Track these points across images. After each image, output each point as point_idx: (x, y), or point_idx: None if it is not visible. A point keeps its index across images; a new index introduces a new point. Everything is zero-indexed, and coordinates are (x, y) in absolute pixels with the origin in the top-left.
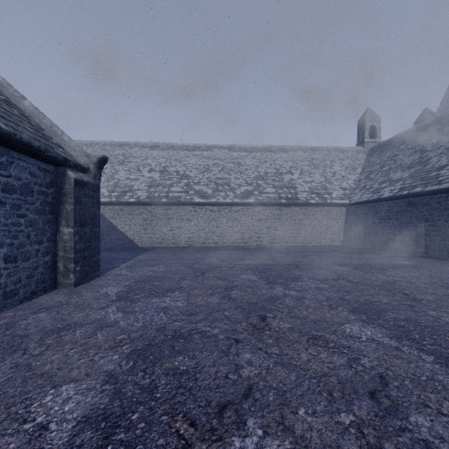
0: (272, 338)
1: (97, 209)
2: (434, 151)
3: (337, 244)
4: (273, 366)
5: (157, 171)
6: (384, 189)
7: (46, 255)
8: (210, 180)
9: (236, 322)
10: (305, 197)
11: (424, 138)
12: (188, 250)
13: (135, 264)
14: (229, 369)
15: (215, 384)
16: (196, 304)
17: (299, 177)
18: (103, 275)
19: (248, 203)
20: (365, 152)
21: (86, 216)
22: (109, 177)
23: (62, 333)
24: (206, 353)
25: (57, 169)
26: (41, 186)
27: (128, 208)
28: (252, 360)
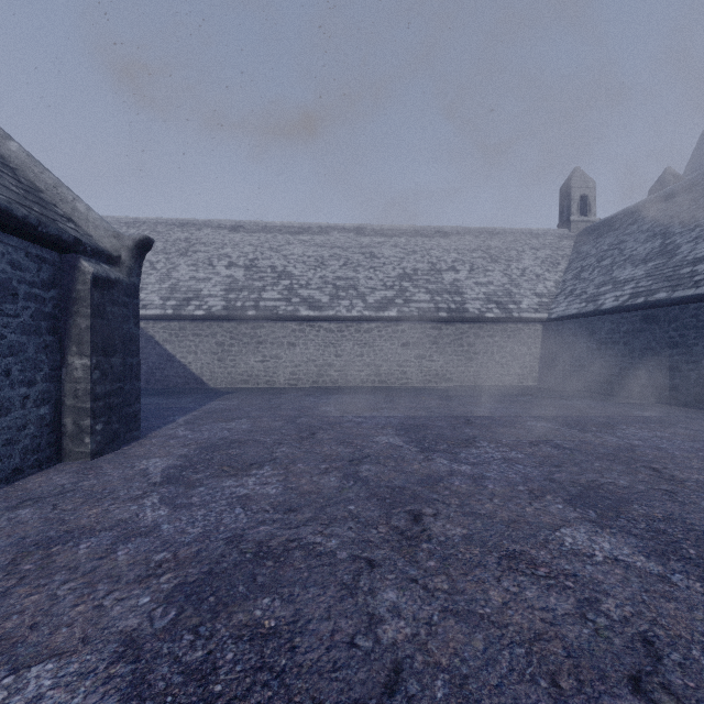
0: (434, 557)
1: (135, 326)
2: (685, 234)
3: (529, 383)
4: (439, 618)
5: (240, 266)
6: (605, 296)
7: (42, 404)
8: (326, 281)
9: (369, 525)
10: (478, 308)
11: (667, 214)
12: (290, 394)
13: (202, 417)
14: (356, 625)
15: (330, 660)
16: (300, 491)
17: (468, 277)
18: (145, 437)
19: (386, 317)
20: (573, 237)
21: (114, 338)
22: (163, 276)
23: (54, 549)
24: (314, 591)
25: (63, 257)
26: (31, 287)
27: (192, 326)
28: (400, 604)
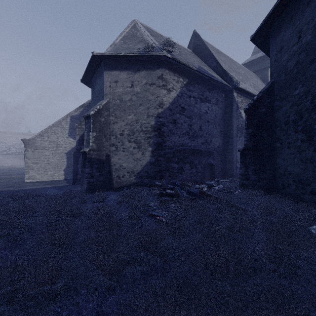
0: None
1: None
2: None
3: None
4: None
5: None
6: None
7: None
8: None
9: None
10: None
11: None
12: None
13: None
14: None
15: None
16: None
17: None
18: None
19: (3, 153)
20: None
21: None
22: None
23: None
24: None
25: None
26: None
27: None
28: None
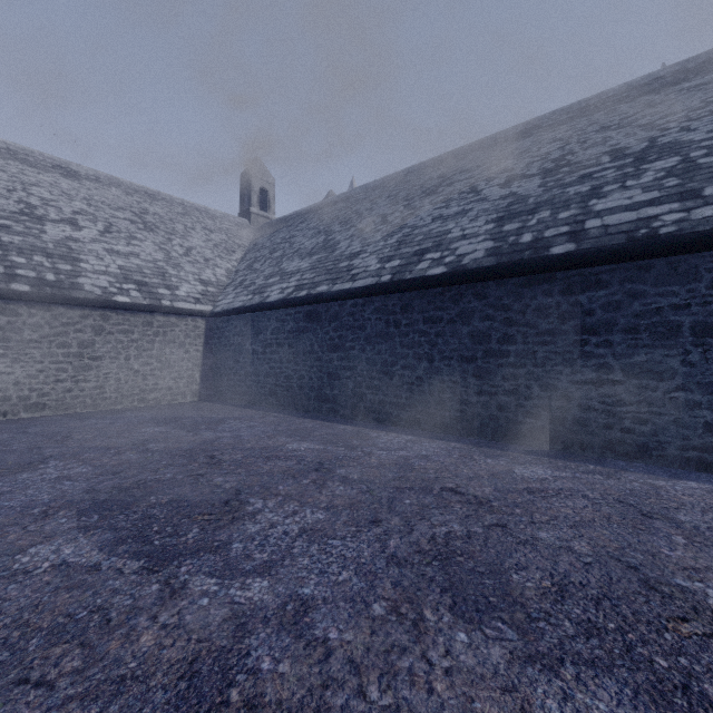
0: None
1: None
2: (344, 232)
3: (188, 400)
4: None
5: None
6: (273, 287)
7: None
8: None
9: None
10: (103, 286)
11: (330, 216)
12: None
13: None
14: None
15: None
16: None
17: (96, 239)
18: None
19: None
20: (253, 230)
21: None
22: None
23: None
24: None
25: None
26: None
27: None
28: None
